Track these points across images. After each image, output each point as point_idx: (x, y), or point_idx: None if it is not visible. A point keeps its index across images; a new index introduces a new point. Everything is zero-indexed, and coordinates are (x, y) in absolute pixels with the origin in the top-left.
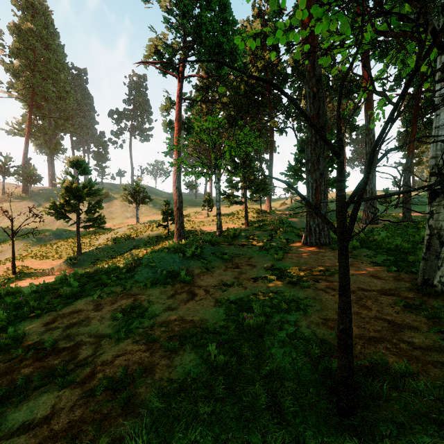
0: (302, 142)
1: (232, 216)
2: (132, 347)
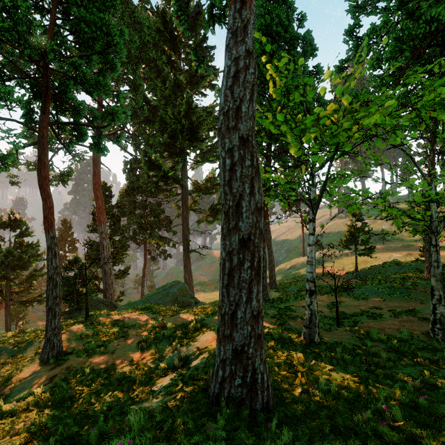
0: None
1: None
2: (326, 309)
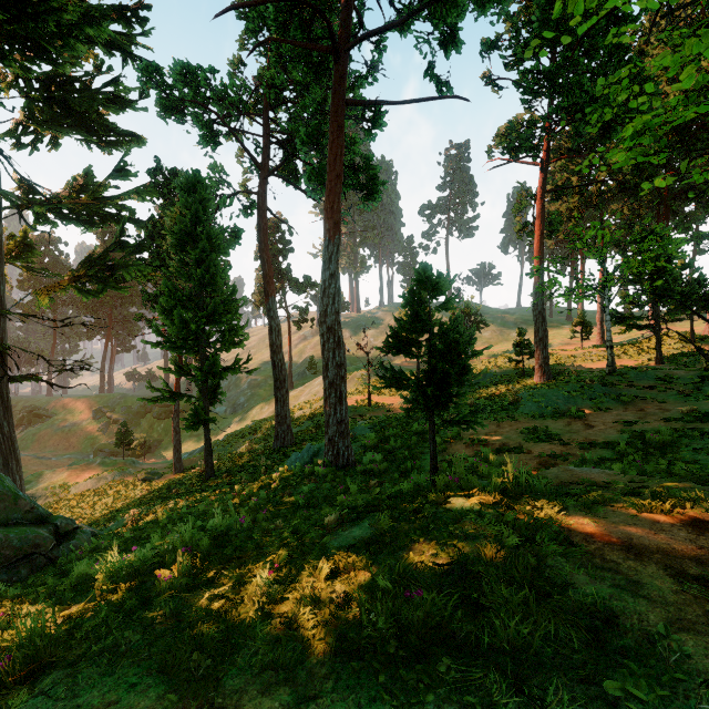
0: None
1: (627, 347)
2: (550, 446)
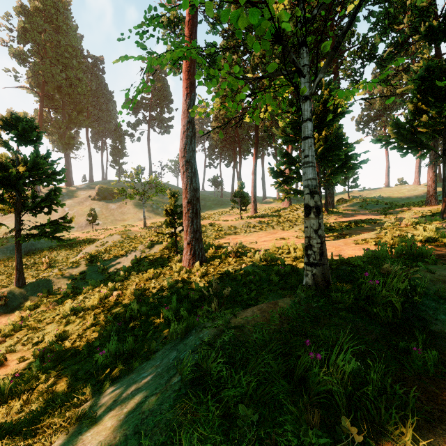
0: (427, 75)
1: (277, 218)
2: None
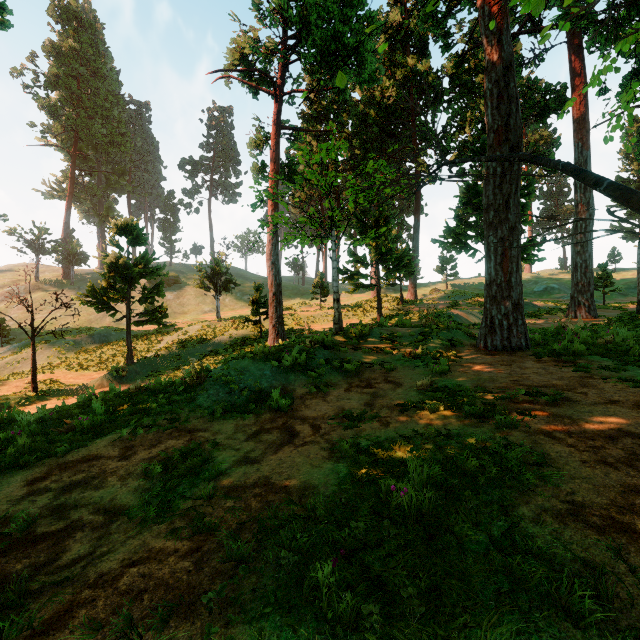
0: (468, 190)
1: (356, 309)
2: (164, 543)
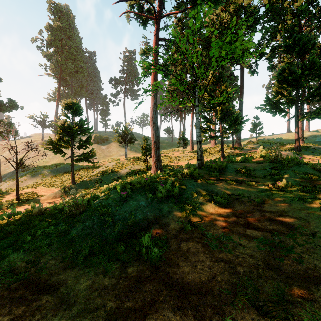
0: (283, 72)
1: (204, 152)
2: None
